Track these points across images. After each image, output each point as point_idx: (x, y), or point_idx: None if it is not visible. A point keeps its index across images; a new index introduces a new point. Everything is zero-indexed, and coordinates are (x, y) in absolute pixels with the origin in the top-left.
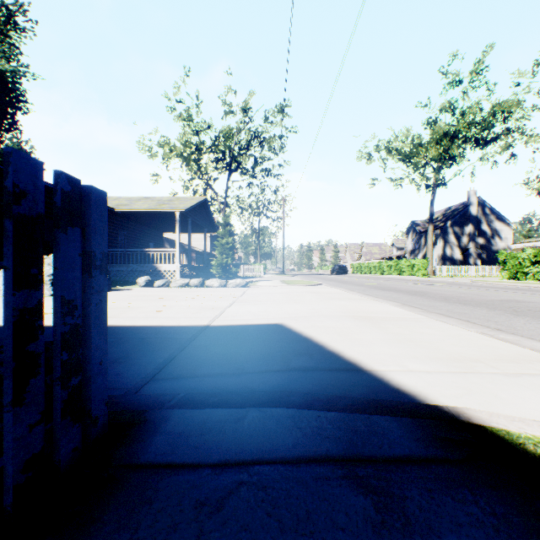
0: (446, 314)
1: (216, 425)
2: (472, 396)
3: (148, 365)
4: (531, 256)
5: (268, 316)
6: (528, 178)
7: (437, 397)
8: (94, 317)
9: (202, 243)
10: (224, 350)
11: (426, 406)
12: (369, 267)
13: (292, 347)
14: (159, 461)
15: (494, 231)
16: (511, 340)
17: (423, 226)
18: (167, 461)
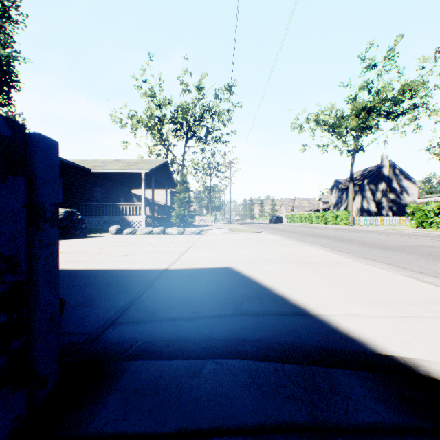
0: (372, 258)
1: (172, 381)
2: (420, 342)
3: (112, 308)
4: (435, 208)
5: (220, 260)
6: (430, 145)
7: (386, 344)
8: (42, 272)
9: (163, 198)
10: (181, 293)
11: (381, 357)
12: (300, 218)
13: (242, 290)
14: (109, 430)
15: (403, 188)
16: (436, 283)
17: (345, 184)
18: (117, 431)
